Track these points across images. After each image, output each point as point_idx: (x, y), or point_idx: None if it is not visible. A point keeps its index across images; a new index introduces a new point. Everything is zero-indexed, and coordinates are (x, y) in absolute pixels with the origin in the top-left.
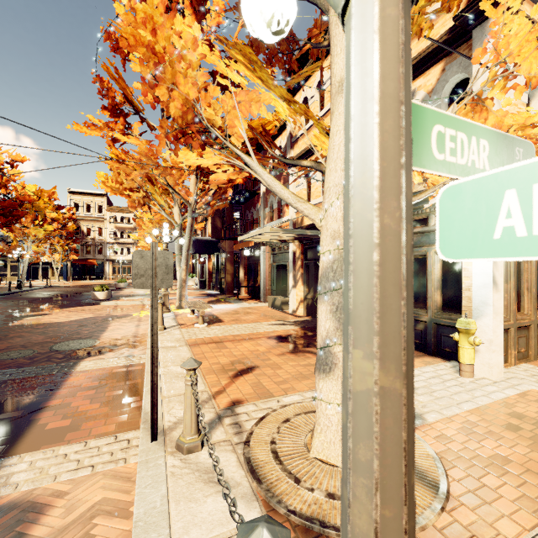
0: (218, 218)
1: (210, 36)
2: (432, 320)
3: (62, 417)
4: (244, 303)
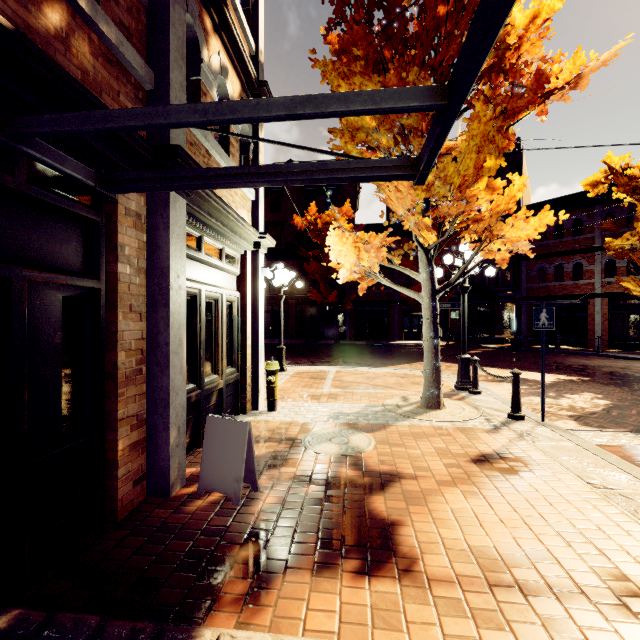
0: None
1: None
2: (226, 382)
3: None
4: None
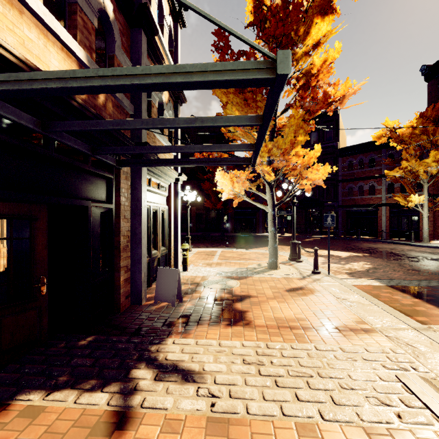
0: None
1: None
2: (161, 255)
3: (391, 292)
4: None
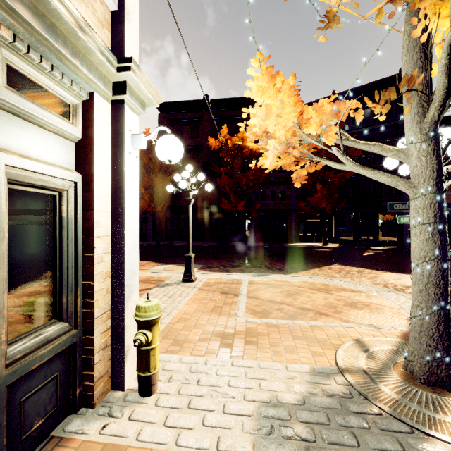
0: None
1: None
2: (7, 380)
3: None
4: None
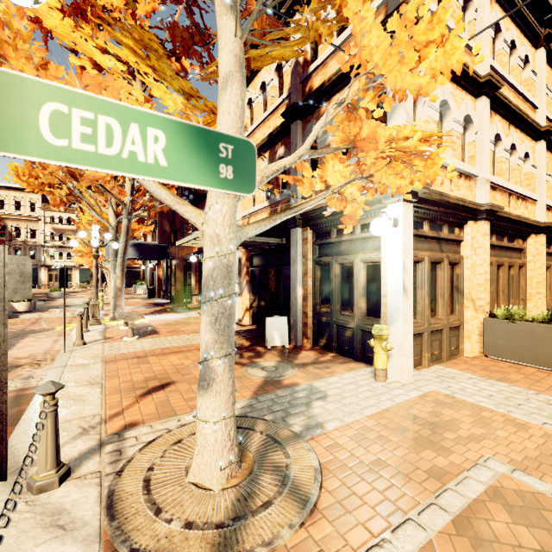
0: (166, 221)
1: (145, 22)
2: (358, 327)
3: None
4: (191, 312)
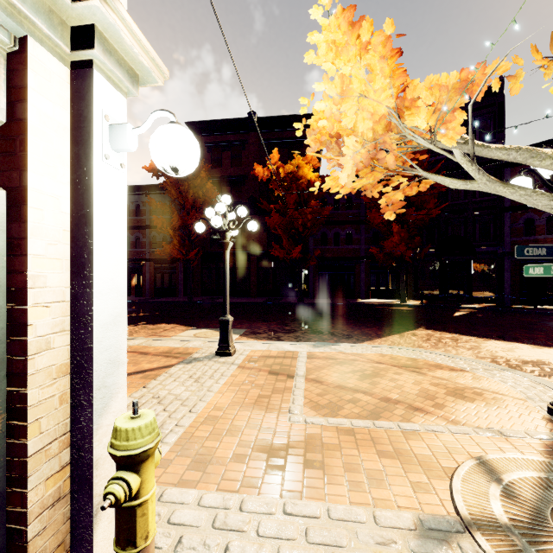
0: None
1: None
2: None
3: None
4: None
